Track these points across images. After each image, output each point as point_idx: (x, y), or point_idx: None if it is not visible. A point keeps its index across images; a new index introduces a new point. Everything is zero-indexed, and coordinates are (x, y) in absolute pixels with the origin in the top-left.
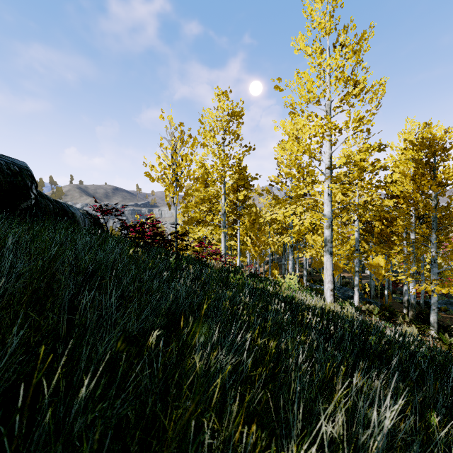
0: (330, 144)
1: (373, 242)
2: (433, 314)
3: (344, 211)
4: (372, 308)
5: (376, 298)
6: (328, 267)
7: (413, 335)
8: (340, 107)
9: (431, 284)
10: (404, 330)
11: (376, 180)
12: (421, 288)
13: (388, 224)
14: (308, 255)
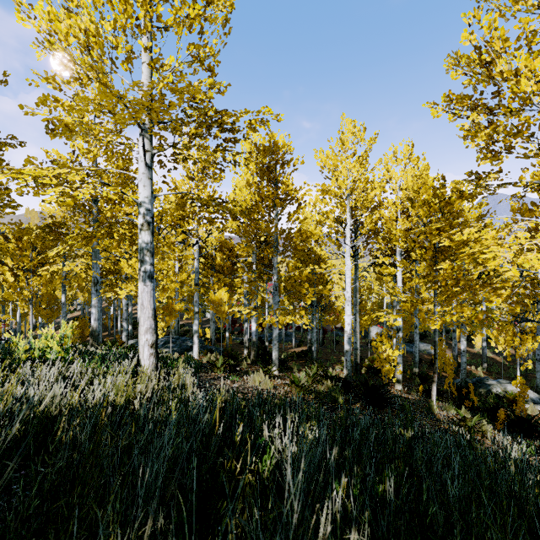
0: (149, 70)
1: (214, 277)
2: (275, 350)
3: (176, 210)
4: (214, 357)
5: (217, 343)
6: (147, 304)
7: (285, 401)
8: (168, 2)
9: (273, 315)
10: (254, 381)
11: (219, 196)
12: (267, 321)
13: (230, 254)
14: (125, 293)
